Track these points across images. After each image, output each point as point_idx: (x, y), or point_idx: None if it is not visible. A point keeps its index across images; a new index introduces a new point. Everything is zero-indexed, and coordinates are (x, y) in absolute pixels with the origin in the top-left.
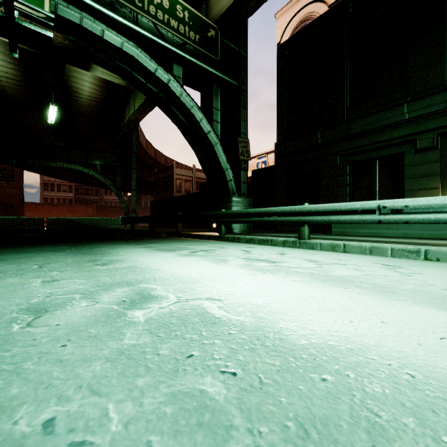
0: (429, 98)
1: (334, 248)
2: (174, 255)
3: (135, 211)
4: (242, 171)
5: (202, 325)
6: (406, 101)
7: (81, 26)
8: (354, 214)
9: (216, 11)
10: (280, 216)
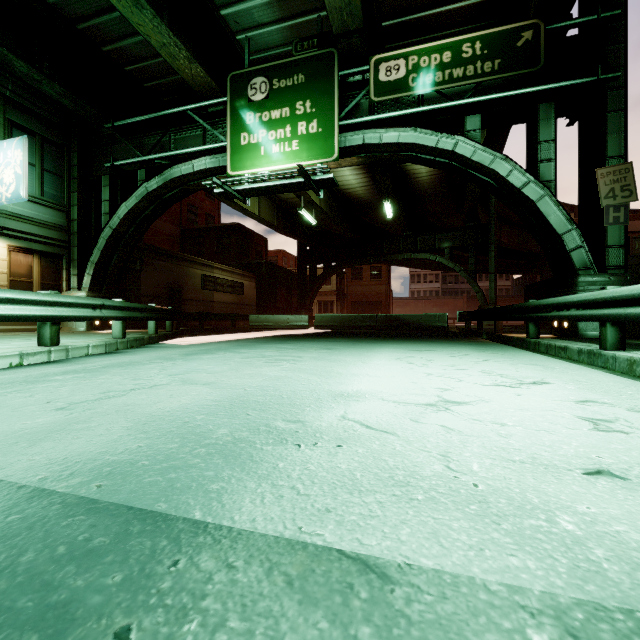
0: None
1: (632, 367)
2: (378, 350)
3: (493, 303)
4: (610, 226)
5: (265, 366)
6: None
7: (363, 144)
8: None
9: None
10: (577, 310)
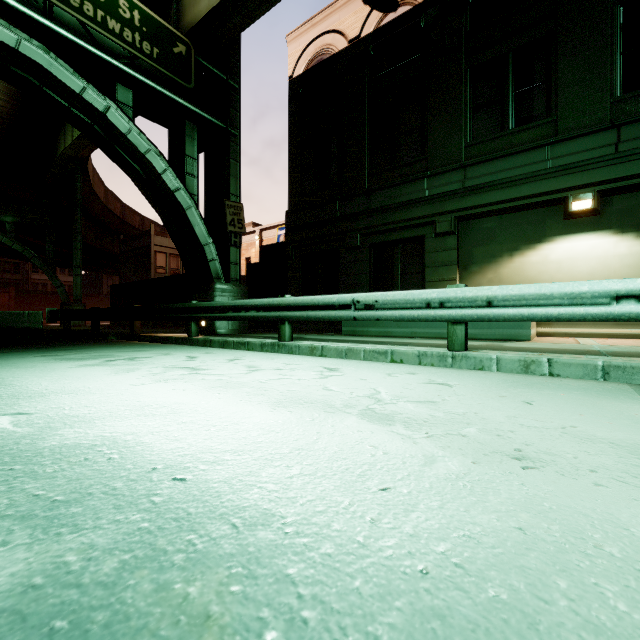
0: (448, 174)
1: (313, 352)
2: (69, 366)
3: (80, 301)
4: (232, 247)
5: None
6: (426, 175)
7: None
8: (332, 309)
9: (191, 18)
10: (258, 311)
